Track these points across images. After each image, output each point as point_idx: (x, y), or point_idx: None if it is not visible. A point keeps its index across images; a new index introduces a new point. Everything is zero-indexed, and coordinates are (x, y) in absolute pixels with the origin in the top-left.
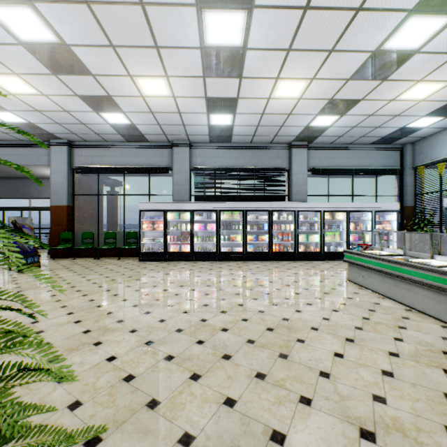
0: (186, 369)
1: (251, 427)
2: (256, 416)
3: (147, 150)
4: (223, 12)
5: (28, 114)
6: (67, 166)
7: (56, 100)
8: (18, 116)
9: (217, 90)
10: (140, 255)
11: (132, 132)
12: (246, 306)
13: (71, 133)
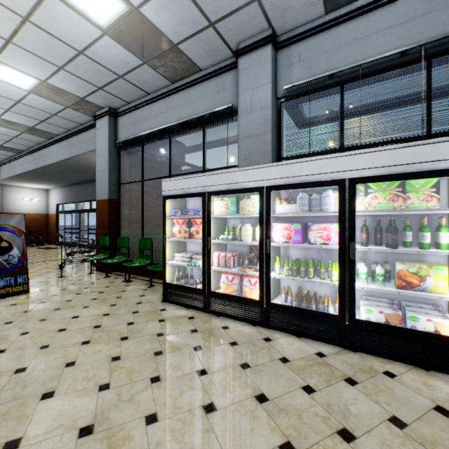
0: None
1: None
2: None
3: (198, 87)
4: None
5: (15, 57)
6: (108, 144)
7: None
8: (16, 70)
9: None
10: (163, 289)
11: (155, 46)
12: None
13: (96, 88)
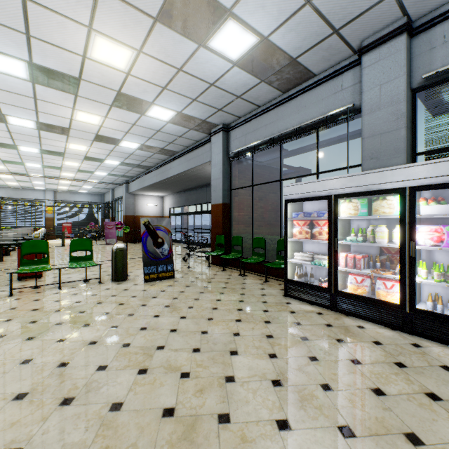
0: None
1: None
2: None
3: (311, 93)
4: None
5: (165, 99)
6: (222, 156)
7: (154, 52)
8: (163, 107)
9: None
10: (285, 285)
11: (275, 64)
12: None
13: (216, 110)
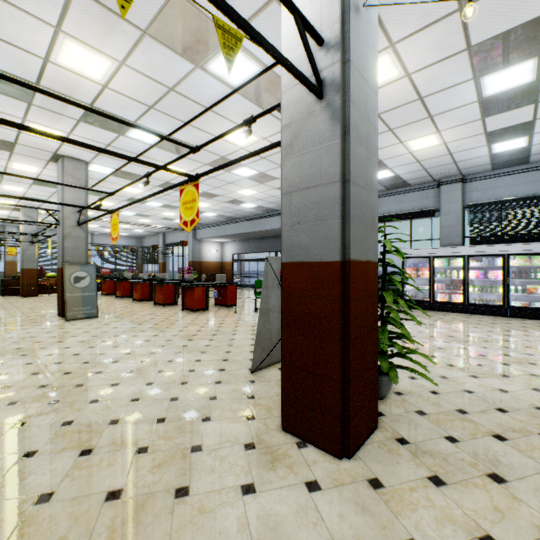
0: (466, 372)
1: (519, 401)
2: (525, 400)
3: (408, 195)
4: (504, 70)
5: None
6: None
7: None
8: None
9: (501, 122)
10: None
11: (394, 181)
12: (537, 357)
13: None
